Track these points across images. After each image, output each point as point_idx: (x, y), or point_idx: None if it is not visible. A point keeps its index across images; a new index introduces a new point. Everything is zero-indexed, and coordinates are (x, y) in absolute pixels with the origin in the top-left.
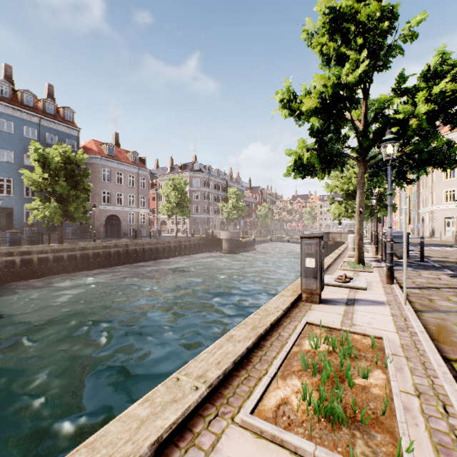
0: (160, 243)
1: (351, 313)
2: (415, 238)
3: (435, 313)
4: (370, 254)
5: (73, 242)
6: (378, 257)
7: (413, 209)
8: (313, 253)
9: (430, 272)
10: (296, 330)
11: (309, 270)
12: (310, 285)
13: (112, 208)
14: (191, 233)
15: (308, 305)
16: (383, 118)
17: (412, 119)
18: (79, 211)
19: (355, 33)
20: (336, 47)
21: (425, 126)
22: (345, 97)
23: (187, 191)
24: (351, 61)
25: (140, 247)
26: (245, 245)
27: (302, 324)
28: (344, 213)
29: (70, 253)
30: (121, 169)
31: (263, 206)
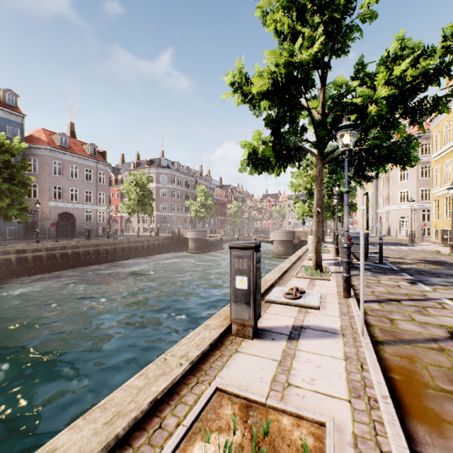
0: (118, 243)
1: (292, 356)
2: (373, 237)
3: (398, 346)
4: (331, 255)
5: (11, 243)
6: (338, 259)
7: (372, 209)
8: (245, 269)
9: (389, 277)
10: (188, 418)
11: (240, 293)
12: (241, 313)
13: (65, 204)
14: (155, 232)
15: (237, 343)
16: (341, 105)
17: (371, 106)
18: (14, 207)
19: (312, 12)
20: (291, 24)
21: (386, 113)
22: (299, 80)
23: (154, 187)
24: (306, 37)
25: (94, 248)
26: (213, 245)
27: (205, 396)
28: (307, 213)
29: (2, 256)
30: (75, 162)
31: (233, 204)
